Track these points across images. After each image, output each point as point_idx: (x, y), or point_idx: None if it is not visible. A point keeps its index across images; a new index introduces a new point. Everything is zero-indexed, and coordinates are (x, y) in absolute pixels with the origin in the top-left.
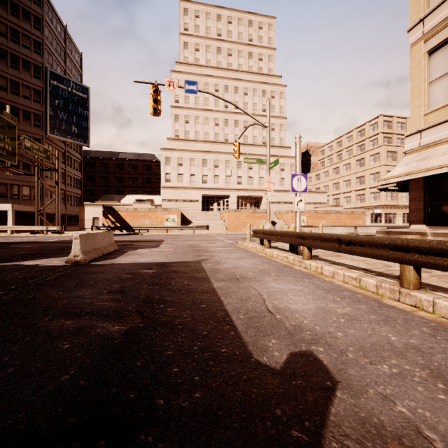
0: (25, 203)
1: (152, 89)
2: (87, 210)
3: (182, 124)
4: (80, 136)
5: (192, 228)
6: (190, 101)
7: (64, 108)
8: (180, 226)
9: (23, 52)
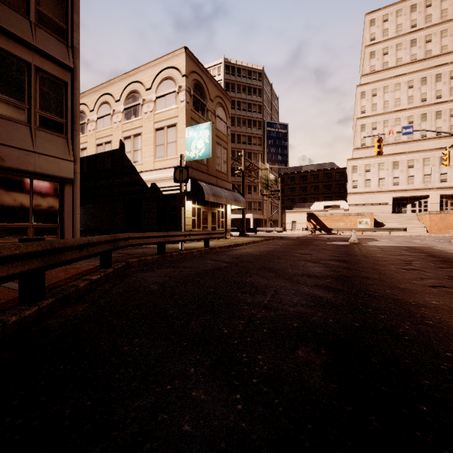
0: (254, 213)
1: (376, 140)
2: (287, 216)
3: (368, 132)
4: (283, 162)
5: (387, 230)
6: (377, 108)
7: (274, 145)
8: (375, 228)
9: (253, 116)
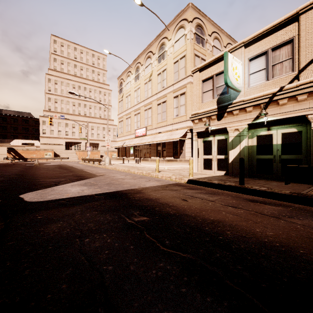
0: None
1: (49, 118)
2: None
3: (53, 103)
4: None
5: (60, 158)
6: (58, 91)
7: None
8: (54, 157)
9: None
